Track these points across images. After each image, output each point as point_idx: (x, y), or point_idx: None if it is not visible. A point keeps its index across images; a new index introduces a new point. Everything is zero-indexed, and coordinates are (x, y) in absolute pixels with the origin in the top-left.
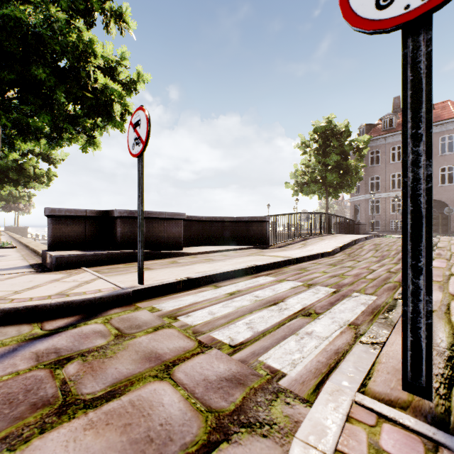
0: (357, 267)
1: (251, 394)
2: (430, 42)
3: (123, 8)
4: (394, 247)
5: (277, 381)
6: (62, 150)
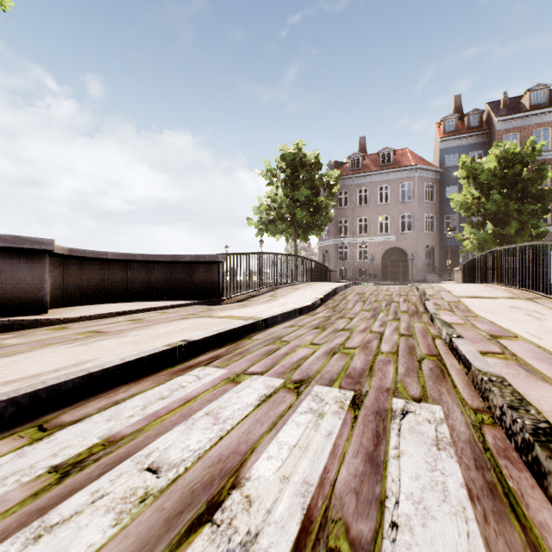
0: (356, 330)
1: None
2: None
3: None
4: (382, 297)
5: None
6: None
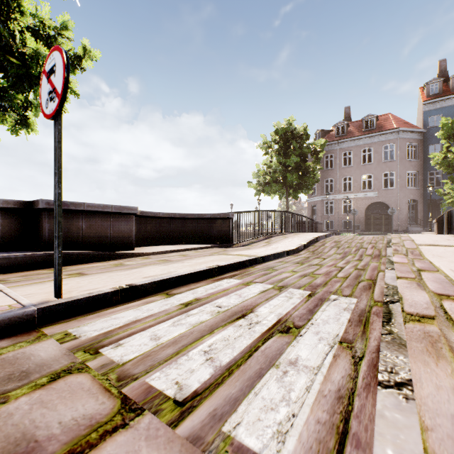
0: (325, 265)
1: None
2: None
3: None
4: (354, 244)
5: None
6: None
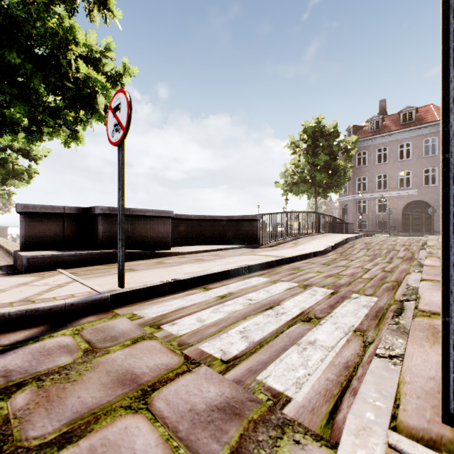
0: (352, 267)
1: (250, 429)
2: None
3: None
4: (385, 246)
5: (280, 409)
6: (44, 146)
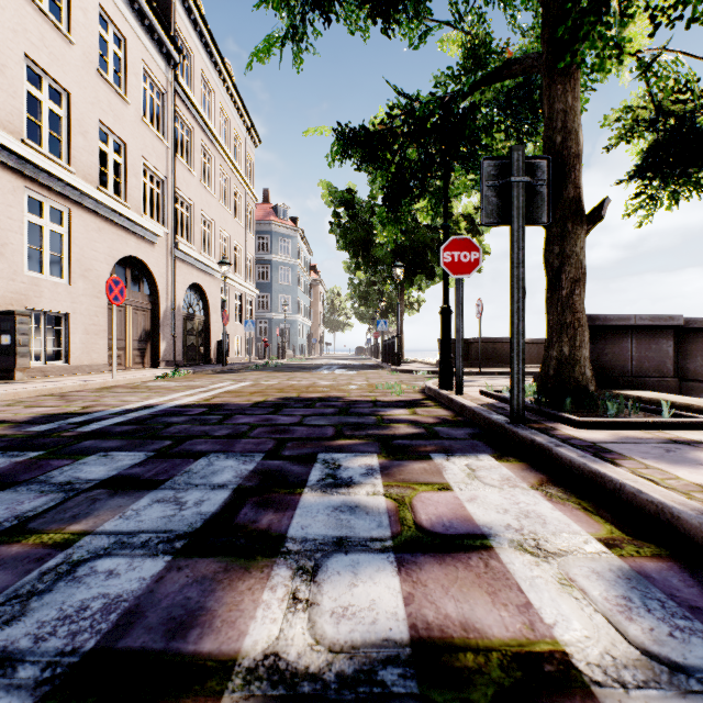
0: None
1: None
2: None
3: None
4: None
5: None
6: None
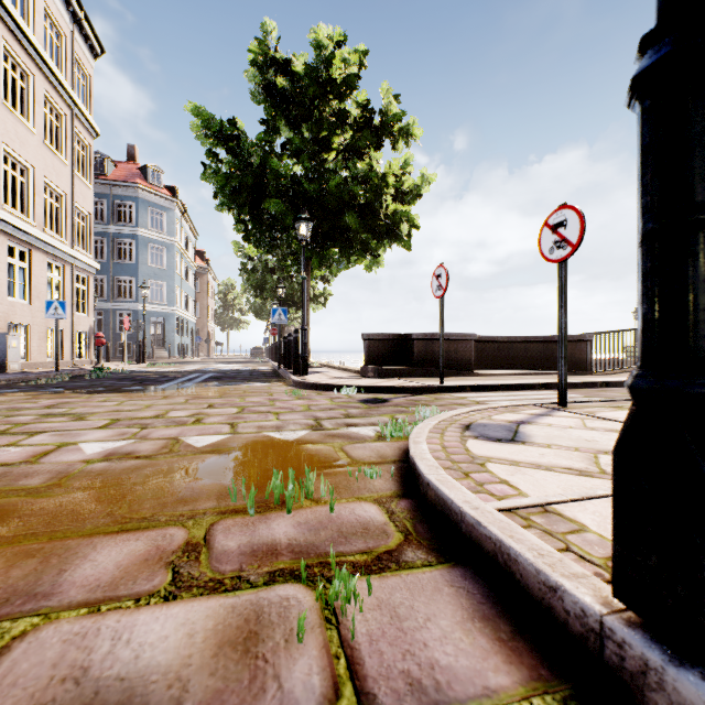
0: None
1: None
2: (565, 271)
3: (409, 122)
4: None
5: None
6: None
